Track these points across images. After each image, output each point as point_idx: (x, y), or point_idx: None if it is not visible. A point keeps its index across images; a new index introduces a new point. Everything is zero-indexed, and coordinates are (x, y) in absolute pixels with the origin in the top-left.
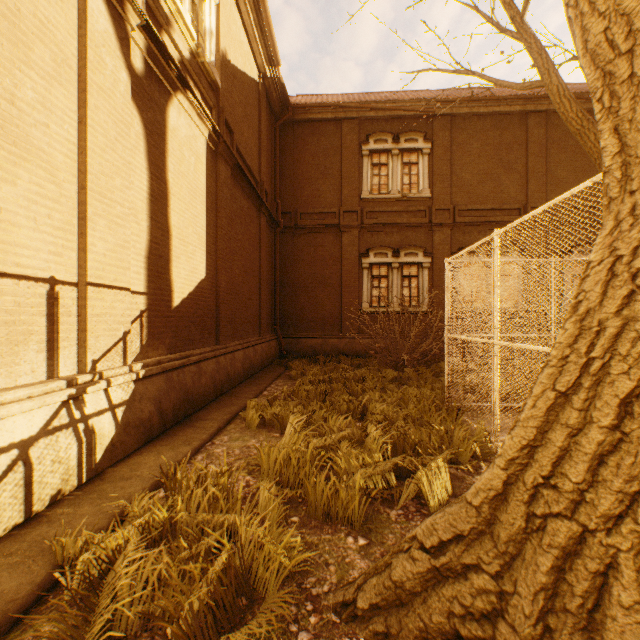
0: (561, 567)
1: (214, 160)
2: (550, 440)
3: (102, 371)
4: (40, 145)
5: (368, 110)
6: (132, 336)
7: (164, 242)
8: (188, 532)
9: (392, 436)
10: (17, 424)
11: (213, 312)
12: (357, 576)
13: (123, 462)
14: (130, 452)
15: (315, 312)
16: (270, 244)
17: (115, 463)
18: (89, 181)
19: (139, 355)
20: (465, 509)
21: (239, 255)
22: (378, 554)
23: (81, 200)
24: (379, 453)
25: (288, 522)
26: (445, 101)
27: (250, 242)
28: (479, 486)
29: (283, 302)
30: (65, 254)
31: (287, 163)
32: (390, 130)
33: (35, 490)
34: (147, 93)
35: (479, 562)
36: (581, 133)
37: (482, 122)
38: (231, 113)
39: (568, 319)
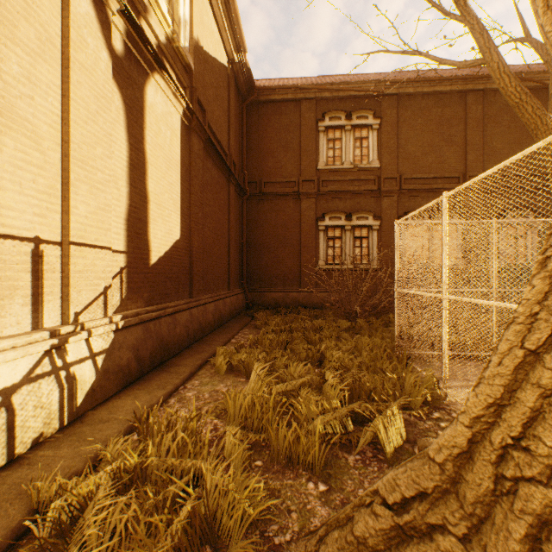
0: (536, 536)
1: (188, 134)
2: (519, 400)
3: (84, 322)
4: (25, 115)
5: (324, 91)
6: (113, 290)
7: (142, 206)
8: (158, 476)
9: (348, 382)
10: (0, 373)
11: (187, 269)
12: (318, 525)
13: (103, 405)
14: (109, 396)
15: (277, 269)
16: (238, 209)
17: (95, 406)
18: (72, 149)
19: (119, 307)
20: (428, 465)
21: (210, 219)
22: (338, 501)
23: (64, 167)
24: (337, 399)
25: (252, 467)
26: (392, 82)
27: (220, 207)
28: (442, 442)
29: (249, 260)
30: (49, 216)
31: (253, 138)
32: (343, 108)
33: (17, 434)
34: (126, 72)
35: (445, 523)
36: (519, 106)
37: (425, 100)
38: (203, 93)
39: (535, 275)
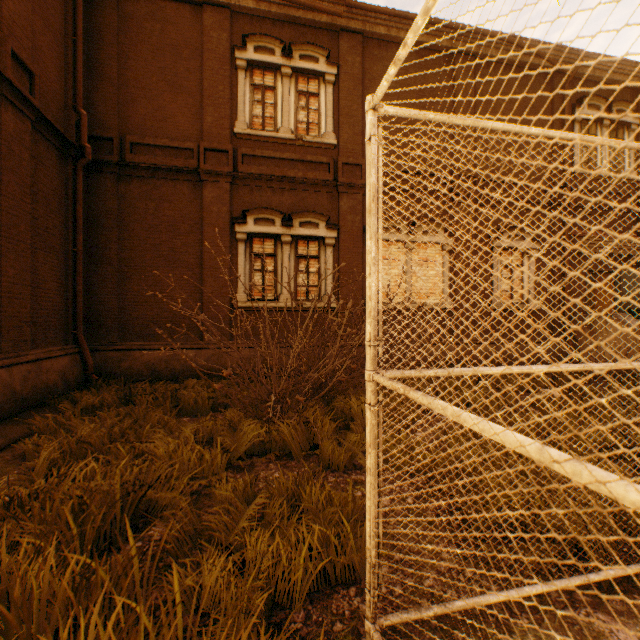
0: None
1: None
2: None
3: None
4: None
5: None
6: None
7: None
8: None
9: None
10: None
11: None
12: None
13: None
14: None
15: (158, 307)
16: (61, 183)
17: None
18: None
19: None
20: None
21: None
22: None
23: None
24: None
25: None
26: (356, 6)
27: None
28: None
29: (98, 290)
30: None
31: (106, 55)
32: (279, 38)
33: None
34: None
35: None
36: None
37: None
38: None
39: None
